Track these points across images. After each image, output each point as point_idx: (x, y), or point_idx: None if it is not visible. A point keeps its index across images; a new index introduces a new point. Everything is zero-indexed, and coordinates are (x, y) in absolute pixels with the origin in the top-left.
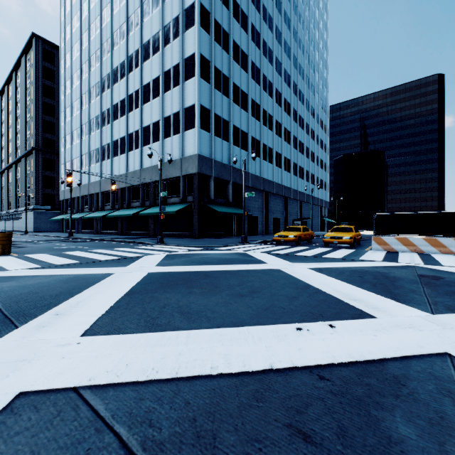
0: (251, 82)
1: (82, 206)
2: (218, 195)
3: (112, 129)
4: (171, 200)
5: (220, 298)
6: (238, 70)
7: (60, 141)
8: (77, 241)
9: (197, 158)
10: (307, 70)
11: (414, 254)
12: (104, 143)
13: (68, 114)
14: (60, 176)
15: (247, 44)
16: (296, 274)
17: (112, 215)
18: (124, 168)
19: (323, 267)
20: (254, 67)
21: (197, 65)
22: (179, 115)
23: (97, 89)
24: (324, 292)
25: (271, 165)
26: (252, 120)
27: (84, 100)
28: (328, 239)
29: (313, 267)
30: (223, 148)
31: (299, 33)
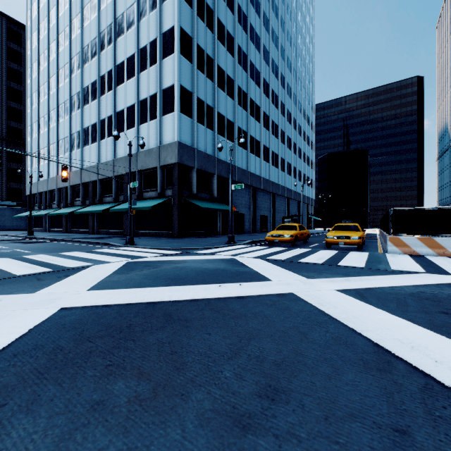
0: (237, 67)
1: (50, 202)
2: (201, 190)
3: (82, 115)
4: (148, 195)
5: (174, 450)
6: (224, 53)
7: (27, 130)
8: (31, 242)
9: (177, 146)
10: (294, 63)
11: (450, 260)
12: (74, 131)
13: (35, 100)
14: (26, 169)
15: (234, 26)
16: (331, 310)
17: (81, 211)
18: (95, 158)
19: (359, 287)
20: (241, 52)
21: (177, 40)
22: (156, 97)
23: (66, 70)
24: (448, 389)
25: (259, 159)
26: (239, 109)
27: (52, 84)
28: (331, 239)
29: (345, 289)
30: (207, 137)
31: (287, 24)
